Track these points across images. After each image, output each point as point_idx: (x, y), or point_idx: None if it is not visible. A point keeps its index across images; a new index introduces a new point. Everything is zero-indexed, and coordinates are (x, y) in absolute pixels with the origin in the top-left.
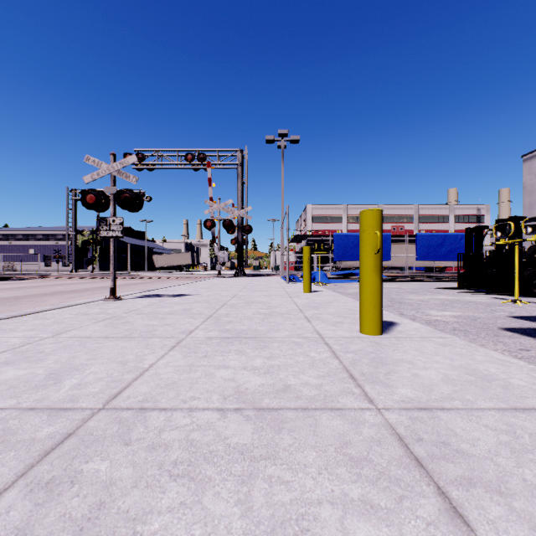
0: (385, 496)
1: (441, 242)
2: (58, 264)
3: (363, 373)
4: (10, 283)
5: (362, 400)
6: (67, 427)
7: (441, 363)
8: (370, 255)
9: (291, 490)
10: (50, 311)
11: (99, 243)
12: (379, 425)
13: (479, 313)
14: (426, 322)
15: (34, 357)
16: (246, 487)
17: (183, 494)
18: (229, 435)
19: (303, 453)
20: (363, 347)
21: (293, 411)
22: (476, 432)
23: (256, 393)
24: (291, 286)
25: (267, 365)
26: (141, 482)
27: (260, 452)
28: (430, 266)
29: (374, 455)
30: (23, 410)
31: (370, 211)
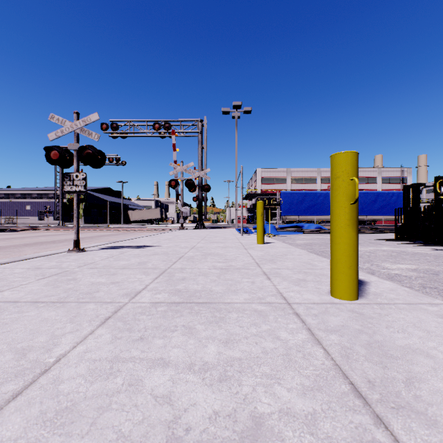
0: None
1: (375, 199)
2: (48, 218)
3: (369, 380)
4: (3, 234)
5: None
6: None
7: None
8: (345, 206)
9: None
10: (6, 264)
11: (82, 200)
12: None
13: (434, 266)
14: (387, 276)
15: None
16: None
17: None
18: None
19: None
20: (344, 320)
21: None
22: None
23: None
24: (245, 237)
25: (223, 359)
26: None
27: None
28: (362, 220)
29: None
30: None
31: (345, 154)
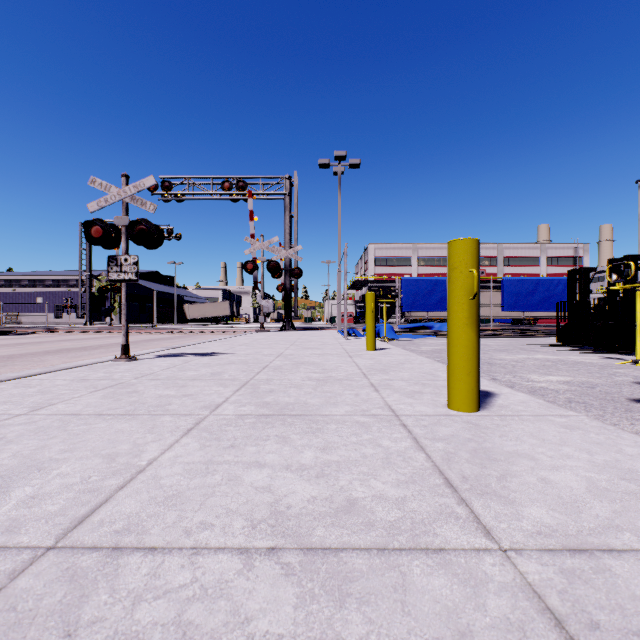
0: None
1: (533, 288)
2: (69, 315)
3: (464, 476)
4: (9, 338)
5: (473, 531)
6: None
7: (577, 460)
8: (463, 302)
9: None
10: (40, 375)
11: (118, 290)
12: (514, 589)
13: (595, 378)
14: (529, 390)
15: None
16: None
17: None
18: (254, 613)
19: None
20: (456, 430)
21: (364, 555)
22: None
23: (304, 515)
24: (351, 342)
25: (321, 462)
26: None
27: None
28: (518, 318)
29: None
30: None
31: (463, 241)
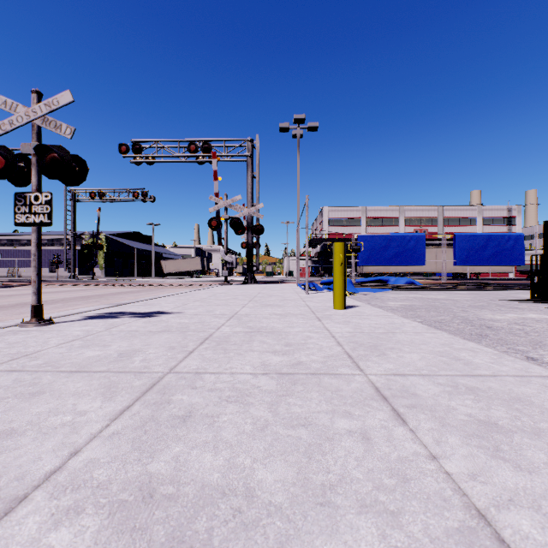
0: None
1: (484, 244)
2: (57, 269)
3: None
4: None
5: None
6: None
7: None
8: None
9: None
10: None
11: (99, 247)
12: None
13: None
14: None
15: None
16: None
17: None
18: None
19: None
20: None
21: None
22: None
23: None
24: (313, 297)
25: None
26: None
27: None
28: (461, 272)
29: None
30: None
31: None
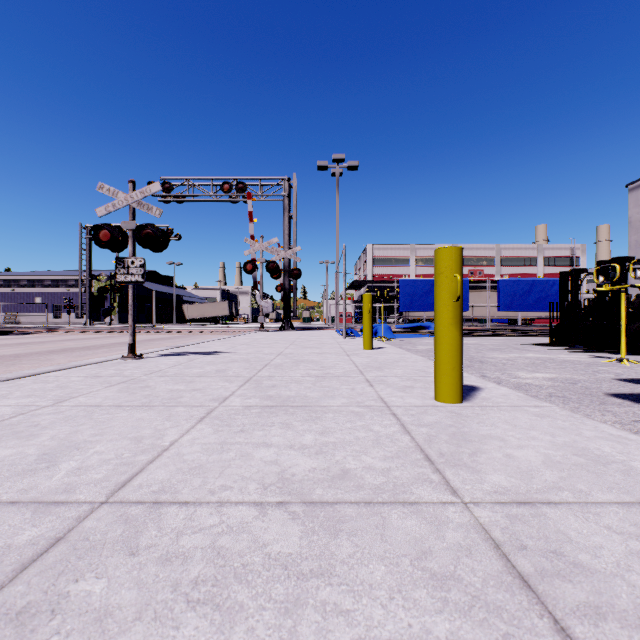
0: (483, 634)
1: (529, 289)
2: (69, 315)
3: (441, 453)
4: (11, 338)
5: (442, 491)
6: (56, 529)
7: (540, 440)
8: (448, 304)
9: (353, 624)
10: (54, 372)
11: (118, 290)
12: (468, 527)
13: (579, 375)
14: (515, 386)
15: (26, 431)
16: (291, 619)
17: (204, 631)
18: (270, 541)
19: (368, 567)
20: (439, 418)
21: (354, 506)
22: (597, 537)
23: (306, 480)
24: (349, 341)
25: (320, 443)
26: (147, 612)
27: (311, 566)
28: (514, 318)
29: (464, 570)
30: (1, 505)
31: (448, 249)
